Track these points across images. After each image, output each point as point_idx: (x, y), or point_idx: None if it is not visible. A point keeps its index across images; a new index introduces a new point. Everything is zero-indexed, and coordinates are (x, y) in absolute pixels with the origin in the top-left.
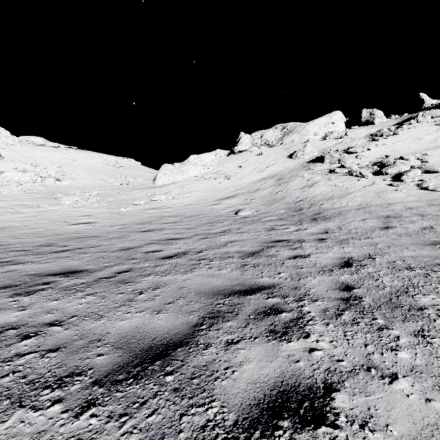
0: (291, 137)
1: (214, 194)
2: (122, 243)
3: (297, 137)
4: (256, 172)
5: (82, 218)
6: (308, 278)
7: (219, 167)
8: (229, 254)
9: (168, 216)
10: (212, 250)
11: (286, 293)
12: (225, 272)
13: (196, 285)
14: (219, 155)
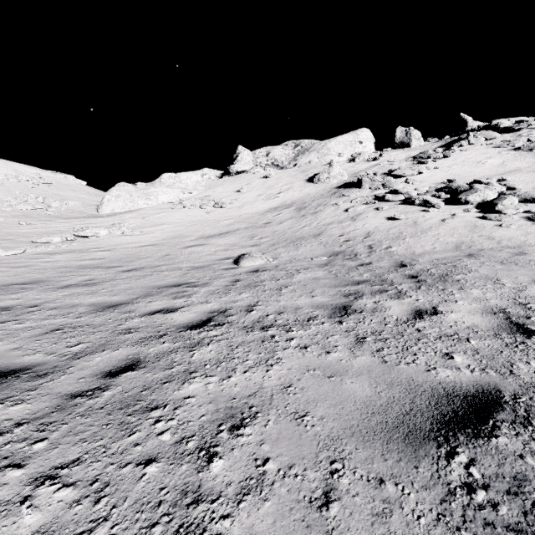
0: (307, 157)
1: (198, 228)
2: None
3: (316, 158)
4: (264, 200)
5: None
6: None
7: (207, 191)
8: None
9: (93, 267)
10: None
11: None
12: None
13: None
14: (208, 176)
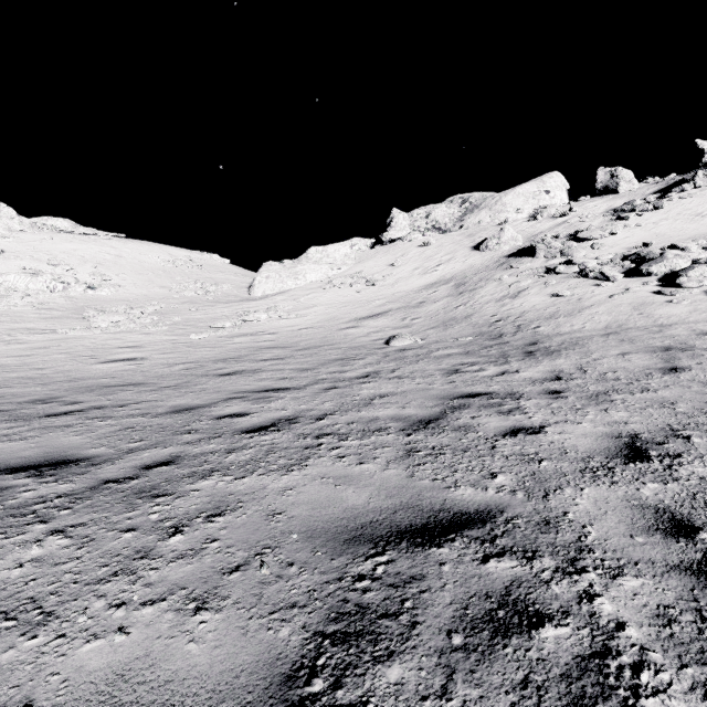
0: (477, 217)
1: (350, 310)
2: (180, 397)
3: (487, 216)
4: (420, 274)
5: (123, 351)
6: (565, 492)
7: (358, 266)
8: (379, 422)
9: (270, 347)
10: (346, 414)
11: (528, 540)
12: (372, 470)
13: (308, 507)
14: (358, 247)
